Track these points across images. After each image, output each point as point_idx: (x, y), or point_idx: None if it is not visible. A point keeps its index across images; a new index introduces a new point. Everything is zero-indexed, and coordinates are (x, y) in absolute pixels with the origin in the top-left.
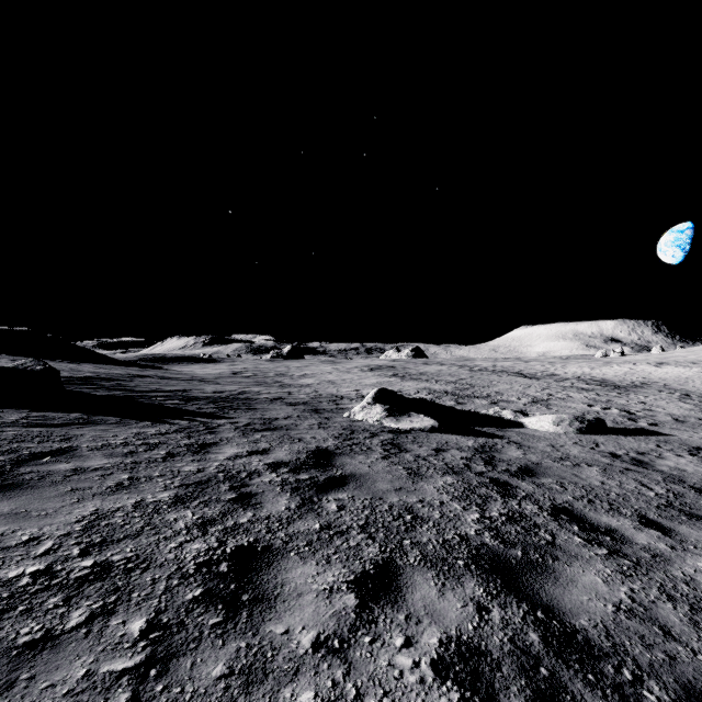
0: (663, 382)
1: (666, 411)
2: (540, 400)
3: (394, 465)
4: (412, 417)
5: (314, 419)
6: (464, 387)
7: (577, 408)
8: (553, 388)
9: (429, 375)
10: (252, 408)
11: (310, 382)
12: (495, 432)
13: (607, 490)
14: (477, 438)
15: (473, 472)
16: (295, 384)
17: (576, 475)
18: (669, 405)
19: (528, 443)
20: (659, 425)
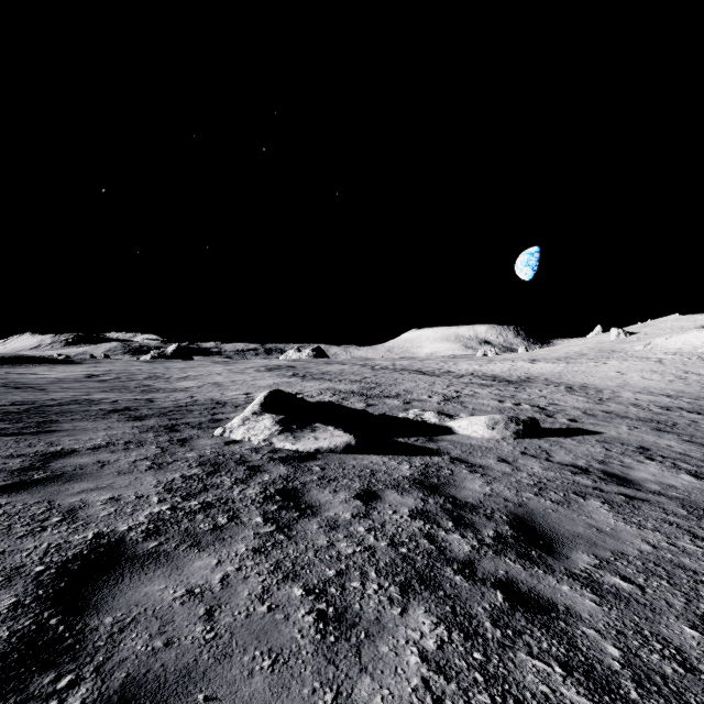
0: (543, 376)
1: (570, 405)
2: (451, 398)
3: (281, 584)
4: (318, 431)
5: (155, 445)
6: (371, 386)
7: (491, 405)
8: (457, 385)
9: (332, 374)
10: (47, 431)
11: (190, 385)
12: (426, 444)
13: (687, 570)
14: (411, 457)
15: (454, 564)
16: (167, 388)
17: (595, 527)
18: (566, 398)
19: (476, 460)
20: (578, 420)
